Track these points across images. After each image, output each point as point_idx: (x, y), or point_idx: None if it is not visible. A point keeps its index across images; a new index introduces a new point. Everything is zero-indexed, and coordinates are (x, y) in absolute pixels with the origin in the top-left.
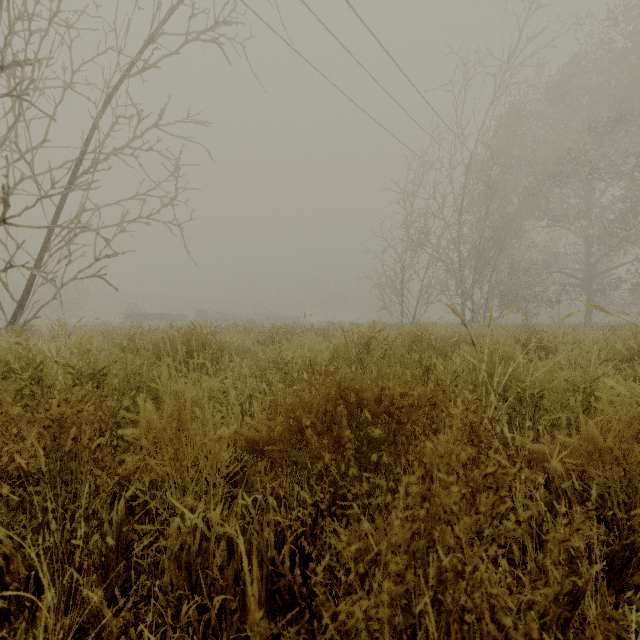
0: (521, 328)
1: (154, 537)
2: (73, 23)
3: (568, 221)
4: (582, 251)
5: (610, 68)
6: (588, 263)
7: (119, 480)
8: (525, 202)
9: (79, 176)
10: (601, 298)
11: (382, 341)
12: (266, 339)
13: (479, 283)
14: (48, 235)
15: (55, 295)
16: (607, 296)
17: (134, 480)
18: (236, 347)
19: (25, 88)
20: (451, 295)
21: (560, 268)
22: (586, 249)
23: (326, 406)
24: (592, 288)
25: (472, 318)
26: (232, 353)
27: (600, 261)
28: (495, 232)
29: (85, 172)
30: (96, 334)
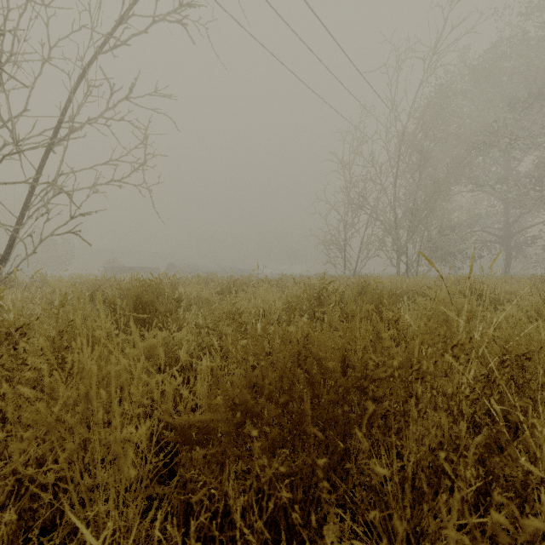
0: (457, 279)
1: (69, 537)
2: (49, 3)
3: (490, 186)
4: (501, 212)
5: (527, 52)
6: (507, 223)
7: (14, 475)
8: (453, 169)
9: (57, 143)
10: (517, 253)
11: (333, 292)
12: (224, 289)
13: (413, 240)
14: (29, 196)
15: (34, 249)
16: (523, 251)
17: (45, 466)
18: (195, 297)
19: (5, 61)
20: (388, 250)
21: (482, 227)
22: (505, 211)
23: (281, 384)
24: (510, 244)
25: (406, 271)
26: (192, 302)
27: (517, 221)
28: (427, 195)
29: (62, 139)
30: (64, 285)
